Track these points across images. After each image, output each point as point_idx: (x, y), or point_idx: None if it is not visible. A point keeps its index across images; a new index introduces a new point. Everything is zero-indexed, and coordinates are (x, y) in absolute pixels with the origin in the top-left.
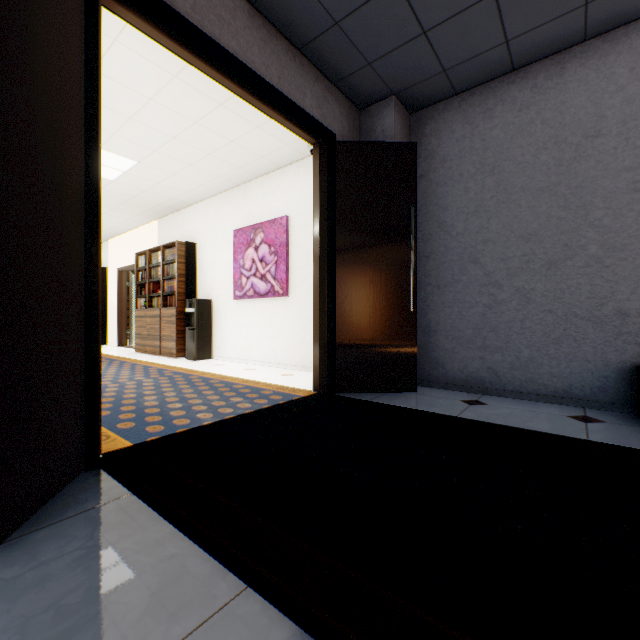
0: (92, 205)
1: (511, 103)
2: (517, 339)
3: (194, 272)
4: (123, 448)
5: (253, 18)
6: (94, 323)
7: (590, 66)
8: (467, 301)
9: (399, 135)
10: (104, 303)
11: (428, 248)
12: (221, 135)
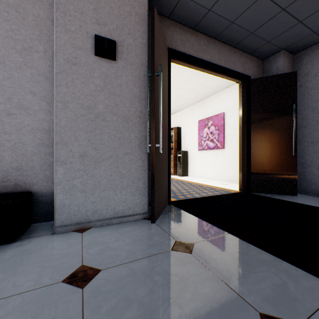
0: (169, 125)
1: None
2: None
3: (180, 139)
4: (175, 200)
5: (215, 43)
6: (170, 161)
7: None
8: None
9: (286, 68)
10: None
11: (305, 122)
12: (195, 83)
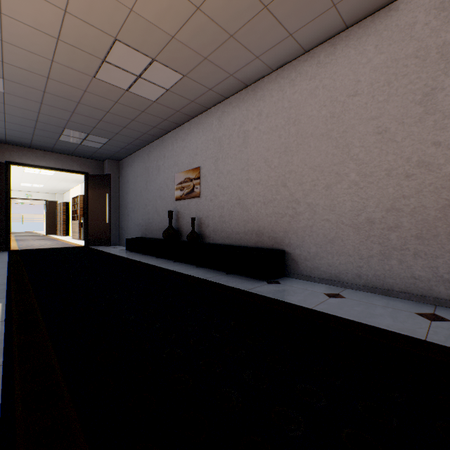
0: (7, 206)
1: (130, 164)
2: (131, 231)
3: None
4: (16, 250)
5: (52, 155)
6: (8, 226)
7: (137, 158)
8: (126, 220)
9: (112, 170)
10: (69, 218)
11: (122, 203)
12: None
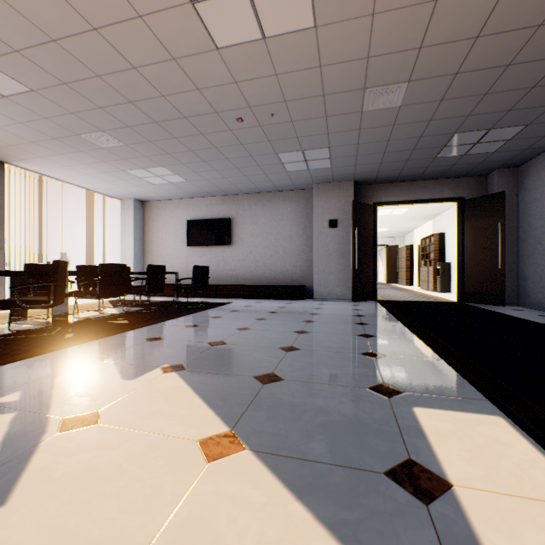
0: (374, 251)
1: None
2: None
3: (443, 248)
4: (381, 300)
5: (417, 184)
6: (374, 273)
7: None
8: (537, 263)
9: (503, 184)
10: (411, 264)
11: (524, 236)
12: None
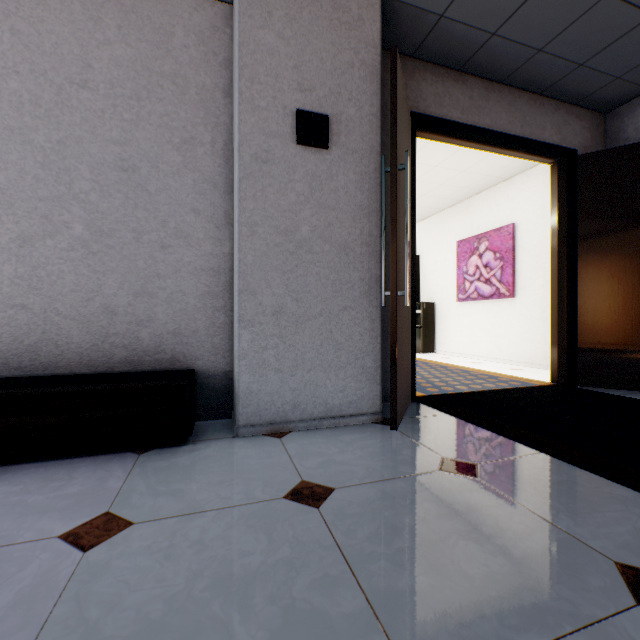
0: (413, 256)
1: None
2: None
3: (418, 280)
4: (422, 396)
5: (500, 92)
6: (414, 321)
7: None
8: None
9: None
10: None
11: None
12: (454, 169)
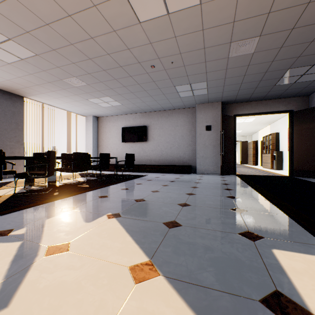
0: (234, 144)
1: None
2: None
3: (278, 142)
4: (238, 174)
5: (262, 102)
6: (234, 158)
7: None
8: None
9: None
10: (256, 152)
11: None
12: None
